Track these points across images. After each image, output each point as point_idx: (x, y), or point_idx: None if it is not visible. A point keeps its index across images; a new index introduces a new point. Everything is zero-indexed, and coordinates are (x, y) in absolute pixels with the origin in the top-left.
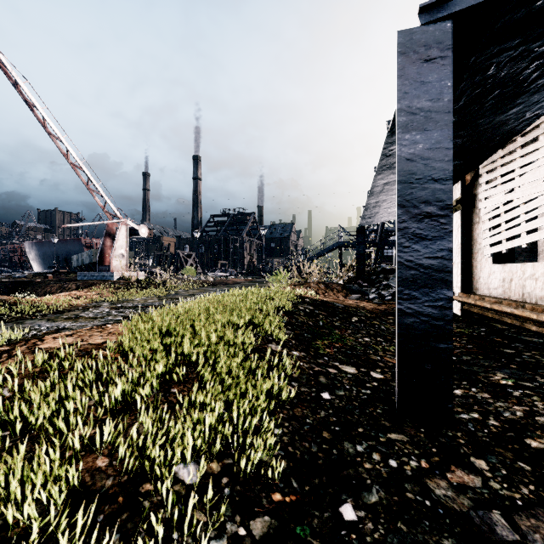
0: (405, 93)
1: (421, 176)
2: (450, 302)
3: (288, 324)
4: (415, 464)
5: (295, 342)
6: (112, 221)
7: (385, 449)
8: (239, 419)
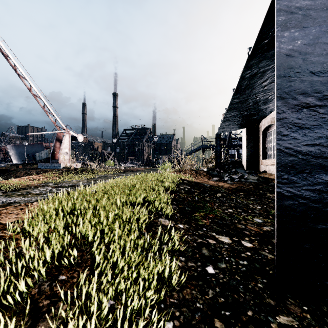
0: None
1: (299, 69)
2: (327, 186)
3: (173, 200)
4: None
5: (179, 215)
6: (60, 131)
7: None
8: (127, 312)
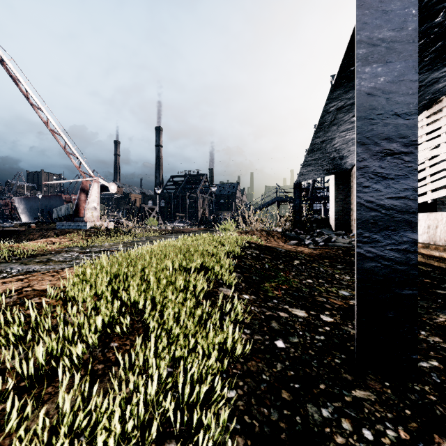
0: (365, 23)
1: (382, 111)
2: (414, 245)
3: (237, 267)
4: (393, 435)
5: (244, 284)
6: (86, 179)
7: (354, 413)
8: (186, 379)
